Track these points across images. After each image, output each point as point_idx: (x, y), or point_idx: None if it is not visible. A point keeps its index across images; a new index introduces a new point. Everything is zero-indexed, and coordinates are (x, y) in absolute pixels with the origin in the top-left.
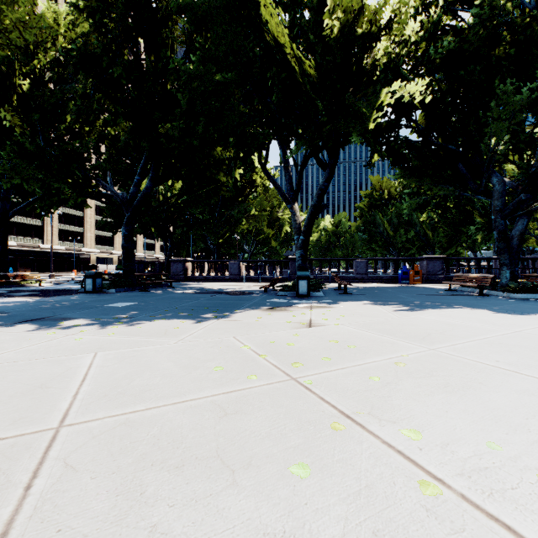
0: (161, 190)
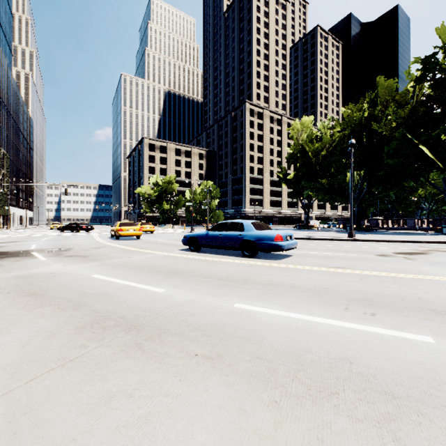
0: (356, 177)
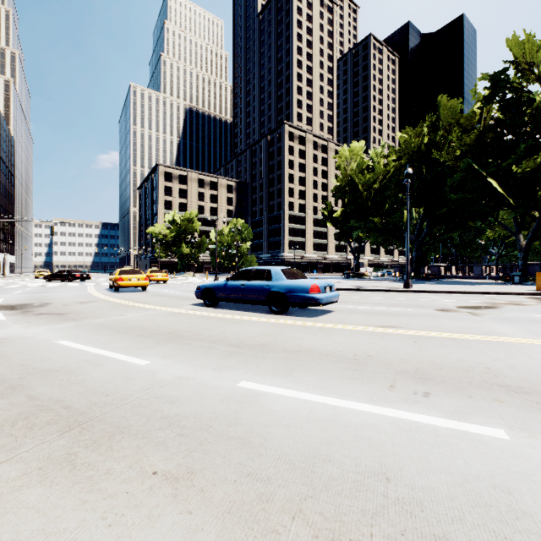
0: (414, 216)
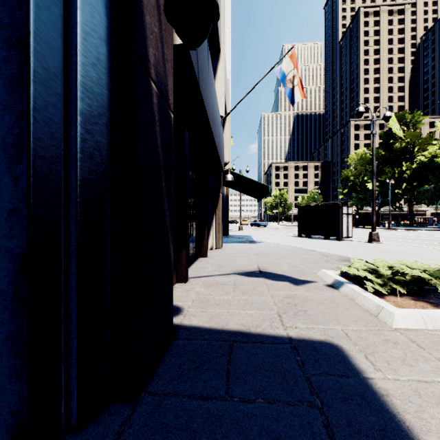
0: None
